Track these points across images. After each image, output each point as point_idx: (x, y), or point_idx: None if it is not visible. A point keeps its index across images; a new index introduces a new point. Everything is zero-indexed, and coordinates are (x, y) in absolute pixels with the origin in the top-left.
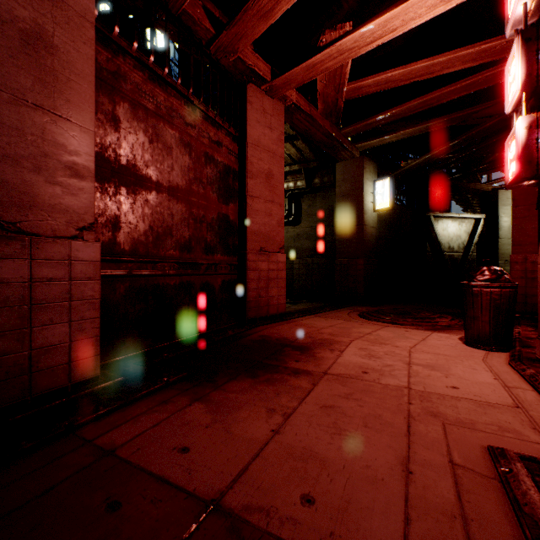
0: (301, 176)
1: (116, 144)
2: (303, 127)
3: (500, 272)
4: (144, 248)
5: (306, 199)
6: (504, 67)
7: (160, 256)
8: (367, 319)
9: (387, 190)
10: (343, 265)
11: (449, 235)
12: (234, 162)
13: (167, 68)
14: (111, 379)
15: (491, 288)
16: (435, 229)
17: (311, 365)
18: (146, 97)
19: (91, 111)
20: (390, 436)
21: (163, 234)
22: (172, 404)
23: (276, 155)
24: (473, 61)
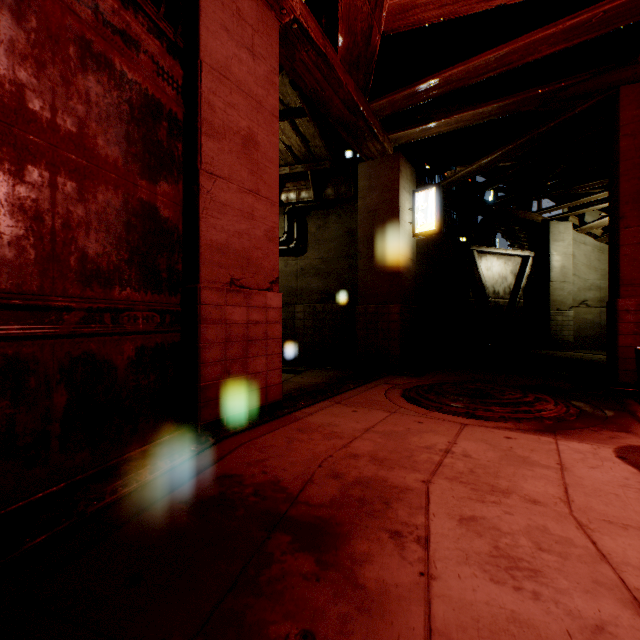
0: (307, 184)
1: None
2: (312, 84)
3: None
4: None
5: (315, 217)
6: None
7: None
8: (422, 406)
9: (433, 204)
10: (370, 314)
11: (494, 277)
12: (174, 99)
13: None
14: None
15: None
16: (479, 268)
17: None
18: None
19: None
20: None
21: None
22: None
23: (263, 108)
24: None
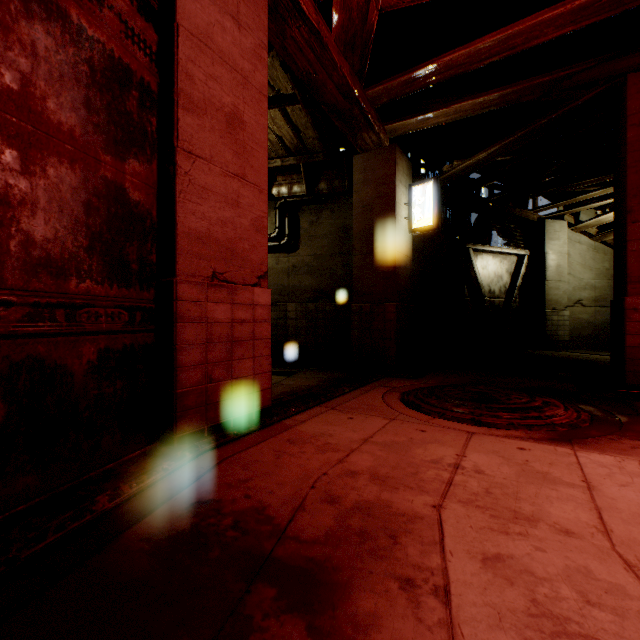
0: (299, 178)
1: None
2: (304, 65)
3: None
4: None
5: (307, 213)
6: None
7: None
8: (423, 412)
9: (430, 199)
10: (365, 313)
11: (489, 276)
12: (147, 67)
13: None
14: None
15: None
16: (475, 267)
17: None
18: None
19: None
20: None
21: None
22: None
23: (250, 84)
24: None
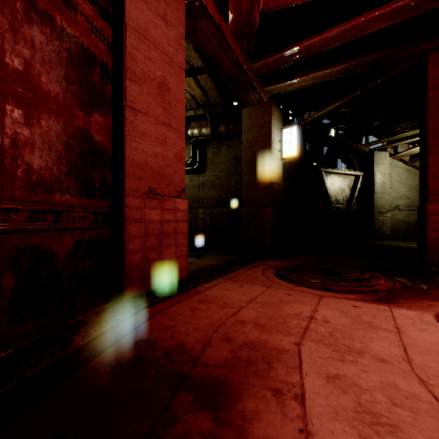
0: (206, 123)
1: None
2: (209, 48)
3: None
4: None
5: (211, 147)
6: None
7: None
8: (289, 282)
9: (295, 137)
10: (250, 215)
11: (336, 189)
12: (105, 52)
13: None
14: None
15: None
16: (326, 183)
17: None
18: None
19: None
20: None
21: None
22: None
23: (173, 62)
24: None
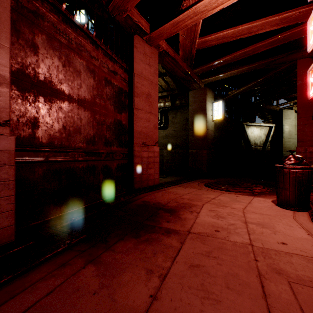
0: (168, 99)
1: (35, 64)
2: (170, 67)
3: (301, 159)
4: (59, 141)
5: (171, 113)
6: (295, 30)
7: (71, 148)
8: (210, 188)
9: (221, 108)
10: (194, 153)
11: (254, 136)
12: (126, 86)
13: (76, 15)
14: (24, 243)
15: (296, 169)
16: (247, 132)
17: (178, 225)
18: (60, 33)
19: (6, 31)
20: (250, 299)
21: (73, 132)
22: (69, 267)
23: (153, 83)
24: (277, 25)
